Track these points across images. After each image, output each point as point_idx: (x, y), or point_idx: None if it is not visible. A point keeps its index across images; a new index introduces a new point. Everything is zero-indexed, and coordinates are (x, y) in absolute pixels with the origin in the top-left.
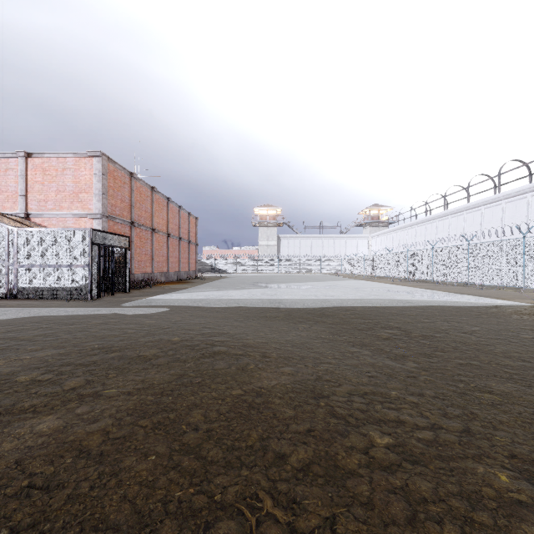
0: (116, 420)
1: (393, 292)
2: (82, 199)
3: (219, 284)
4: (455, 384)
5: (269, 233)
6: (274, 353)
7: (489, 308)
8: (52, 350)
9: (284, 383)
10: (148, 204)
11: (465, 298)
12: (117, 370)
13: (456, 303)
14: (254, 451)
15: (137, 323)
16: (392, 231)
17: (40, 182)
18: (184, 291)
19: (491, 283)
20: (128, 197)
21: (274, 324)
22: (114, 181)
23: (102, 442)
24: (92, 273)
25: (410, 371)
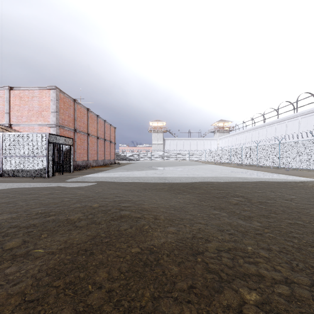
0: (35, 281)
1: (235, 172)
2: (43, 115)
3: (128, 167)
4: (291, 240)
5: (158, 136)
6: (162, 216)
7: (297, 182)
8: (8, 214)
9: (170, 241)
10: (85, 118)
11: (281, 176)
12: (48, 232)
13: (276, 179)
14: (147, 313)
15: (72, 193)
16: (232, 135)
17: (18, 105)
18: (106, 172)
19: (294, 166)
20: (73, 114)
21: (161, 194)
22: (64, 104)
23: (17, 306)
24: (48, 160)
25: (256, 229)
